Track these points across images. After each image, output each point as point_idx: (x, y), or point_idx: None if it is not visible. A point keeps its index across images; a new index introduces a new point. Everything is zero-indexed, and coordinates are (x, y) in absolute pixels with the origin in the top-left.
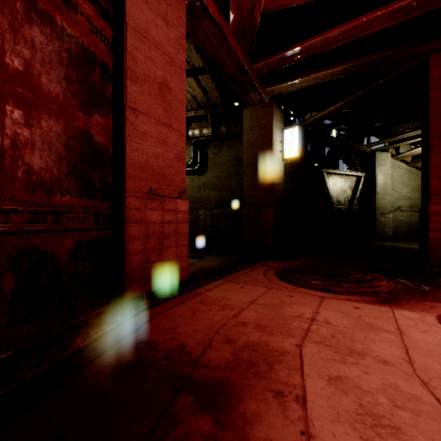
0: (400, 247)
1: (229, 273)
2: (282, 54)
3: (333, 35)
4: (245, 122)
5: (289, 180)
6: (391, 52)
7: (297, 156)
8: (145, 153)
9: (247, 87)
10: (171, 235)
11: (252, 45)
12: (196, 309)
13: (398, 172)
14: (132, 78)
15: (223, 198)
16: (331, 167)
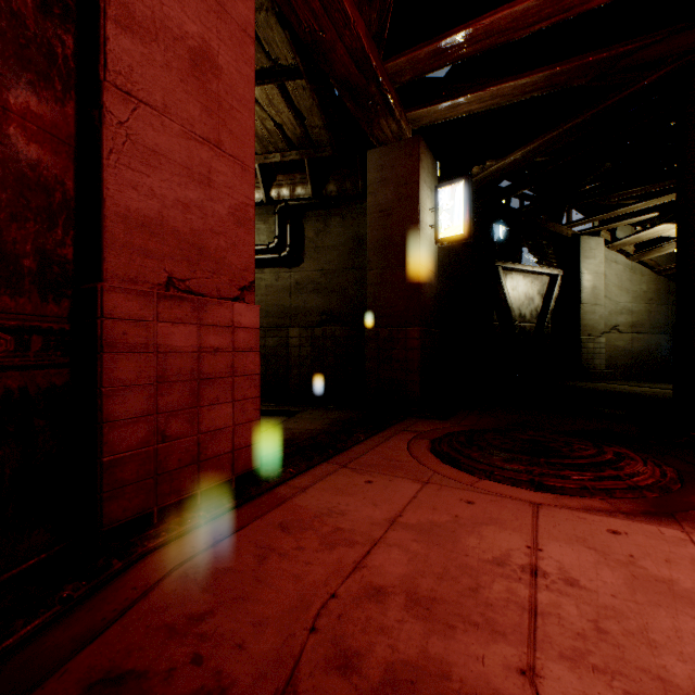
0: (625, 392)
1: (343, 447)
2: (440, 41)
3: (534, 5)
4: (371, 174)
5: (444, 279)
6: (630, 46)
7: (462, 234)
8: (157, 196)
9: (375, 105)
10: (220, 377)
11: (386, 19)
12: (270, 545)
13: (614, 270)
14: (122, 21)
15: (332, 307)
16: (510, 259)
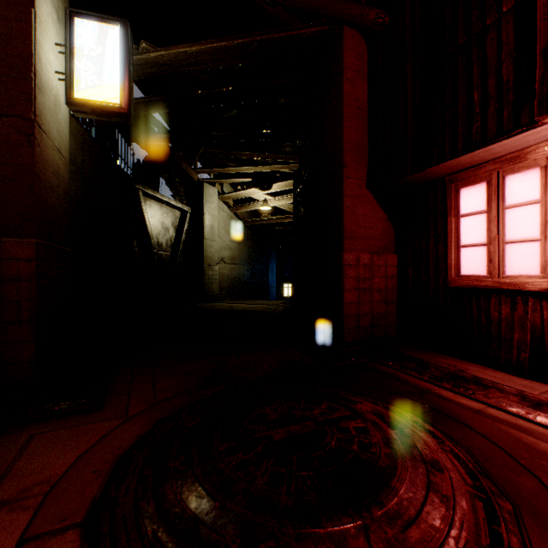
0: (244, 310)
1: None
2: None
3: None
4: None
5: (76, 180)
6: None
7: (118, 104)
8: None
9: None
10: None
11: None
12: None
13: (223, 216)
14: None
15: None
16: (150, 186)
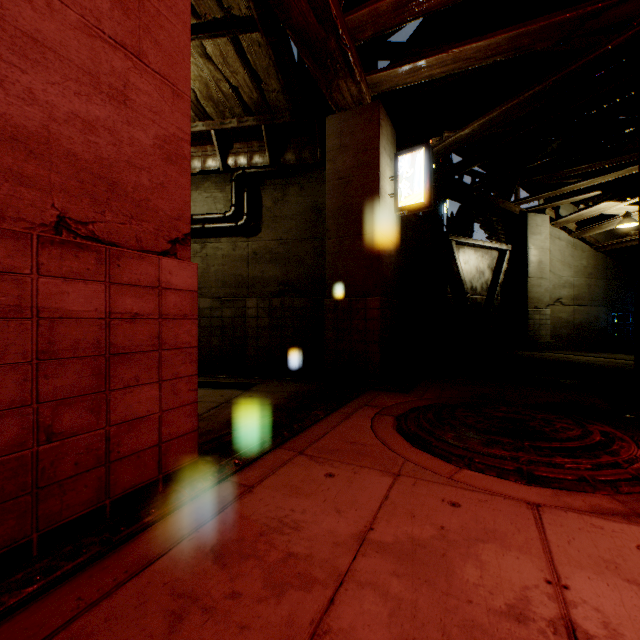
0: (574, 361)
1: (300, 428)
2: None
3: None
4: (330, 141)
5: (401, 251)
6: (598, 5)
7: (422, 202)
8: (40, 102)
9: (335, 64)
10: (140, 351)
11: None
12: (192, 592)
13: (558, 246)
14: None
15: (290, 278)
16: (463, 234)
